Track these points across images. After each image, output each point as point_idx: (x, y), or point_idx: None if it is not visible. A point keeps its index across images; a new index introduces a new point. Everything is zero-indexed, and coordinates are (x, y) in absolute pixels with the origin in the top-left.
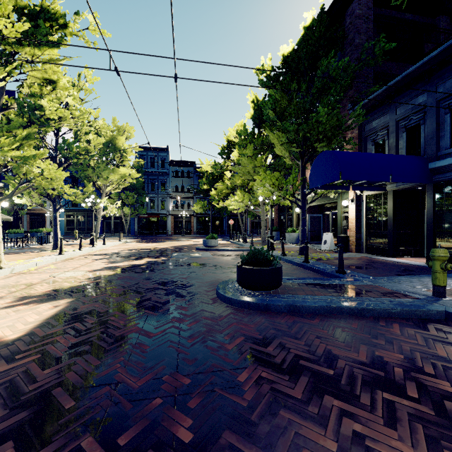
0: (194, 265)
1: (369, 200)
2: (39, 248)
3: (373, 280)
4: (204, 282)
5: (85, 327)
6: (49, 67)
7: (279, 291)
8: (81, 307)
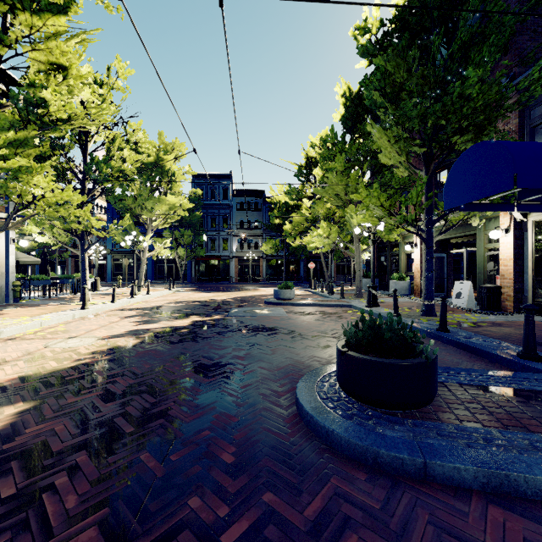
0: (259, 330)
1: (540, 228)
2: (68, 299)
3: None
4: (273, 368)
5: None
6: (55, 45)
7: (430, 408)
8: (27, 431)
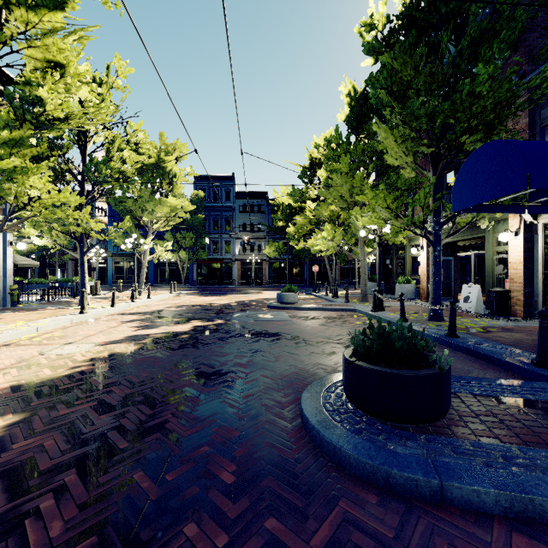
0: (262, 335)
1: None
2: (67, 303)
3: None
4: (276, 376)
5: None
6: (52, 42)
7: (443, 421)
8: (14, 447)
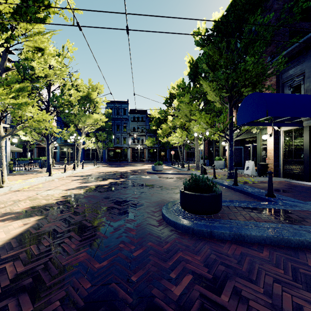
0: (144, 186)
1: (286, 134)
2: (38, 171)
3: (305, 204)
4: (152, 202)
5: (39, 251)
6: (38, 38)
7: (219, 215)
8: (45, 226)
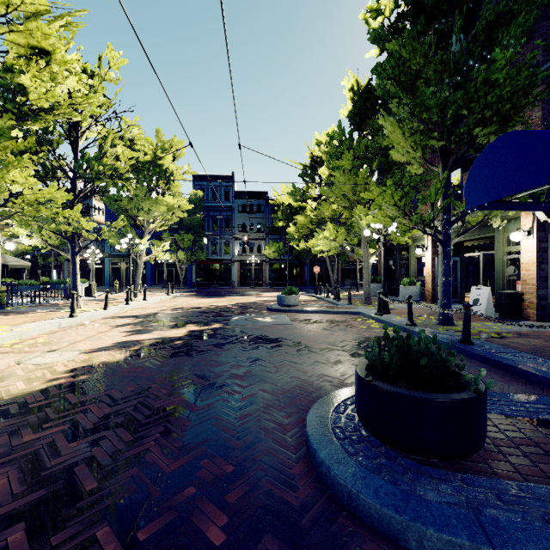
0: (261, 341)
1: None
2: (58, 306)
3: None
4: (277, 391)
5: None
6: (35, 26)
7: (477, 453)
8: None
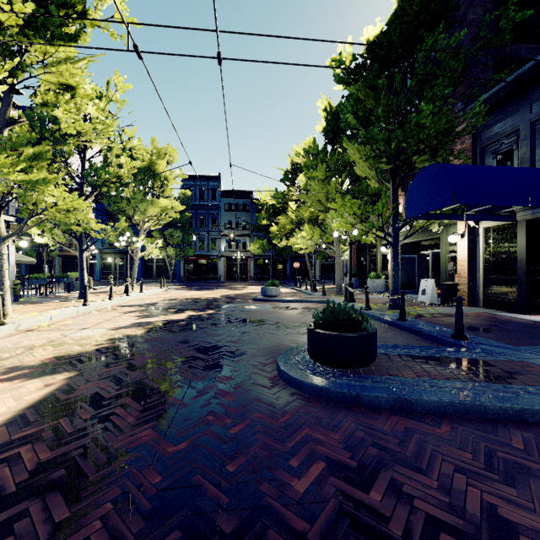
0: (248, 321)
1: (488, 234)
2: (65, 297)
3: (515, 351)
4: (260, 348)
5: (73, 427)
6: (65, 68)
7: (372, 368)
8: (81, 388)
